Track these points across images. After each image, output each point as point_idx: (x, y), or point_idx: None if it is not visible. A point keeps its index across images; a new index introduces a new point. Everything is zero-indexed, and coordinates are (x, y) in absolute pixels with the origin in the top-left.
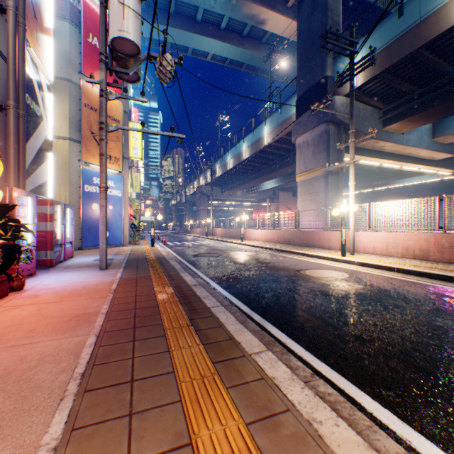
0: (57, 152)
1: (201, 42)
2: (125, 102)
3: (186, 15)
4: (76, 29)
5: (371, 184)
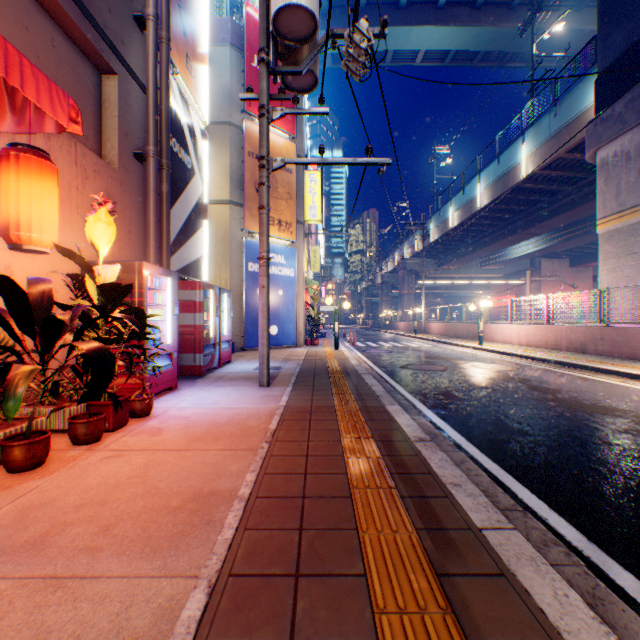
0: (216, 222)
1: (405, 38)
2: (298, 143)
3: (384, 2)
4: (237, 54)
5: None
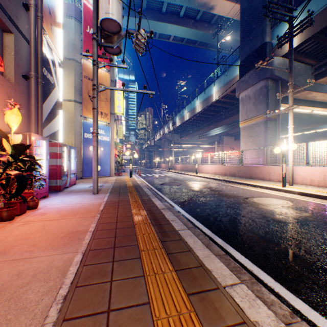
0: (66, 111)
1: (165, 28)
2: (111, 74)
3: (155, 9)
4: (78, 23)
5: (300, 129)
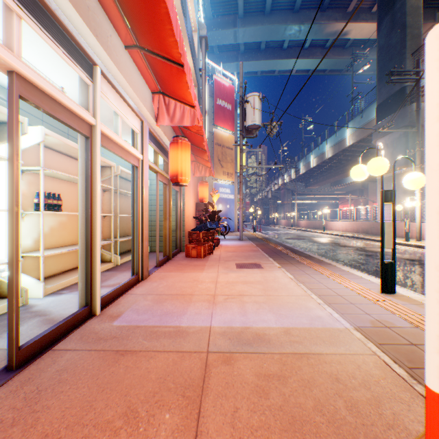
0: None
1: (286, 64)
2: (235, 135)
3: (274, 47)
4: (210, 99)
5: None
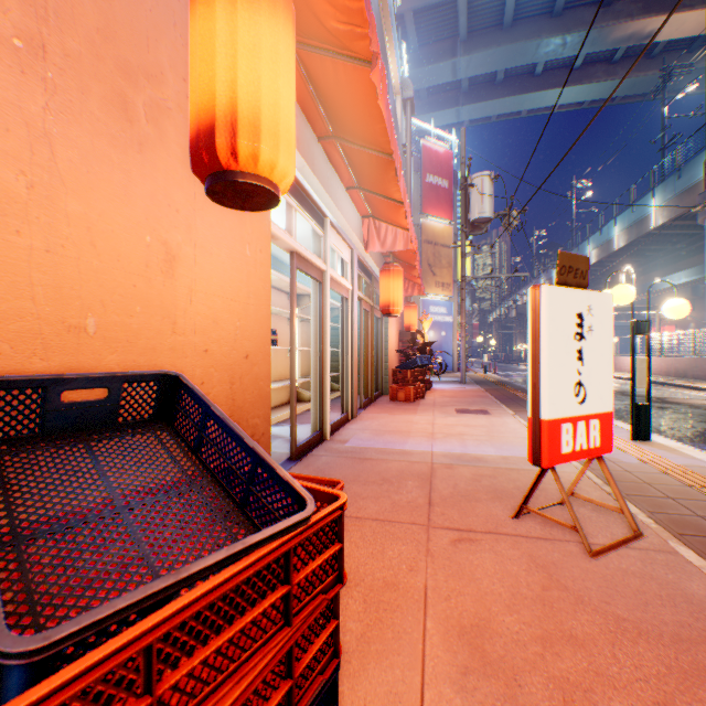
0: None
1: (540, 99)
2: (453, 225)
3: (519, 74)
4: (416, 176)
5: None
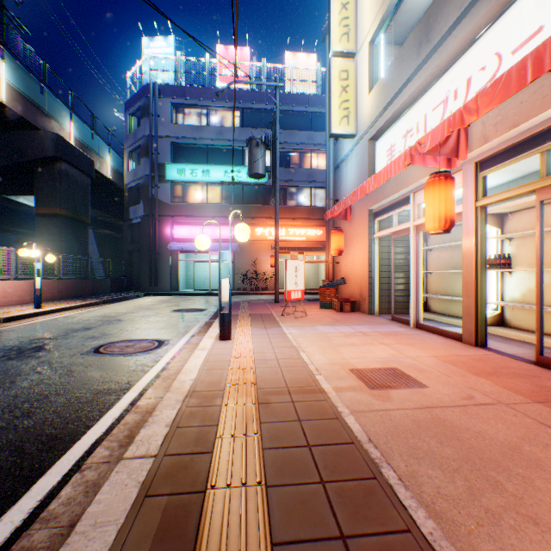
0: None
1: None
2: None
3: None
4: None
5: None
